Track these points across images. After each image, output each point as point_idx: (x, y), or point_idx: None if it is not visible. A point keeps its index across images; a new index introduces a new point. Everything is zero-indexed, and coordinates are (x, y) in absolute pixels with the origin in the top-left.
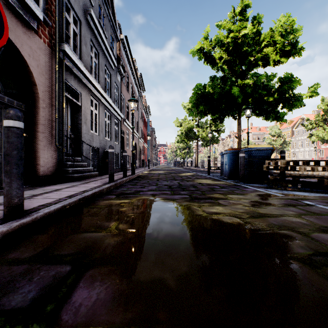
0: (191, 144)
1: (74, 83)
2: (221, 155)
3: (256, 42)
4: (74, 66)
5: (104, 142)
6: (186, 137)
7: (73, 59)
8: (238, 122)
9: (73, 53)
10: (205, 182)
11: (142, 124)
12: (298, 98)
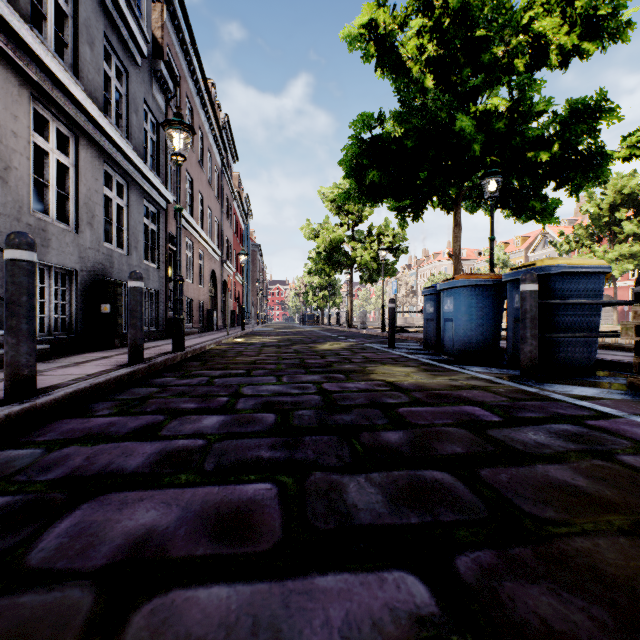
0: (337, 280)
1: None
2: (427, 296)
3: (507, 14)
4: None
5: (100, 257)
6: (327, 262)
7: None
8: (455, 219)
9: None
10: (408, 378)
11: (231, 231)
12: (611, 154)
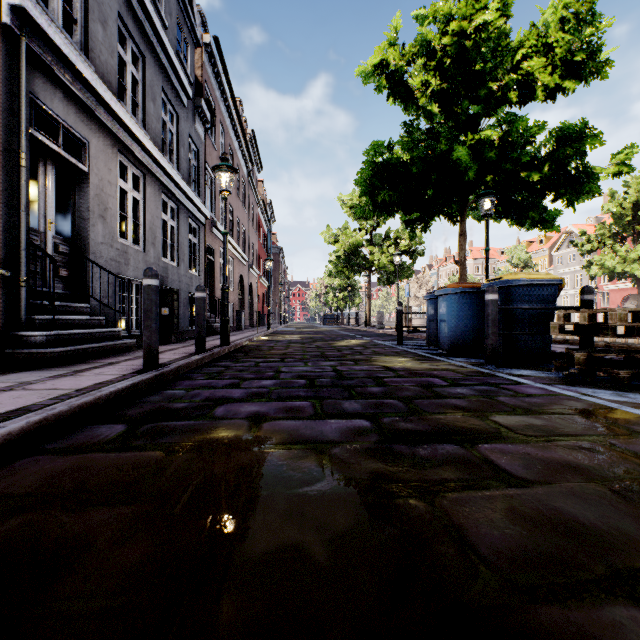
0: (356, 281)
1: (65, 111)
2: (429, 300)
3: (503, 51)
4: (63, 66)
5: (159, 269)
6: (347, 265)
7: (55, 40)
8: (460, 229)
9: (53, 23)
10: (401, 364)
11: (256, 237)
12: (595, 174)
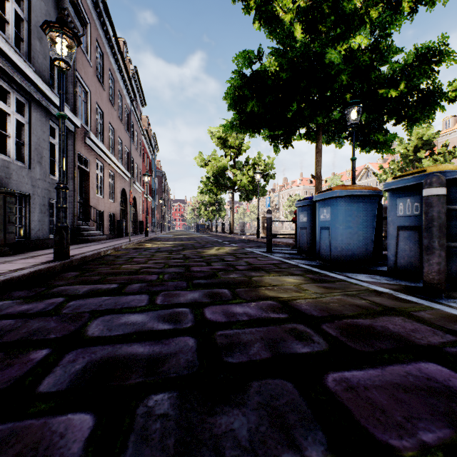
0: (222, 198)
1: None
2: (300, 207)
3: None
4: None
5: None
6: (215, 185)
7: None
8: (317, 147)
9: None
10: (302, 294)
11: (140, 160)
12: (447, 92)
